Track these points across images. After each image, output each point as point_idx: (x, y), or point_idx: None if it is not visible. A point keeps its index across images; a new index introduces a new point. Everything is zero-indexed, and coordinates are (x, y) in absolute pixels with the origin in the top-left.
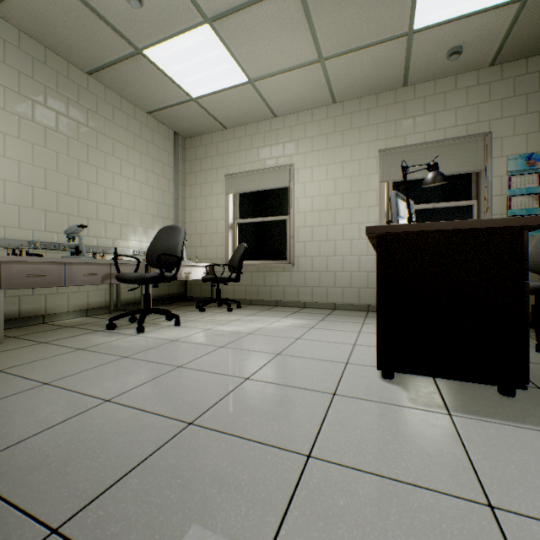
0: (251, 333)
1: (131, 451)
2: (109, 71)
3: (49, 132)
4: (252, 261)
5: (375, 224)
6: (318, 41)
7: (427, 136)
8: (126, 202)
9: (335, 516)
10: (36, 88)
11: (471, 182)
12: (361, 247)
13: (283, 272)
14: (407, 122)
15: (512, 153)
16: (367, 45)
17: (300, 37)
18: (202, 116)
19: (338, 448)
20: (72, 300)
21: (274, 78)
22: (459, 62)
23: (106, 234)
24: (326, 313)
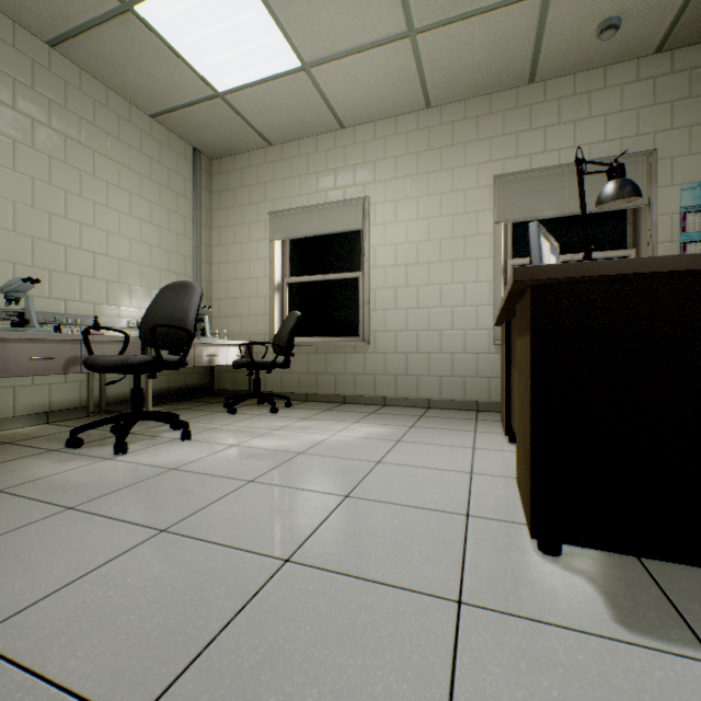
0: (303, 453)
1: None
2: (83, 41)
3: None
4: (309, 337)
5: (488, 283)
6: None
7: (563, 155)
8: (117, 249)
9: None
10: None
11: (625, 224)
12: (467, 318)
13: (353, 354)
14: (533, 136)
15: (687, 181)
16: (481, 9)
17: None
18: (234, 124)
19: None
20: (21, 399)
21: (340, 63)
22: (613, 44)
23: (82, 296)
24: (416, 414)
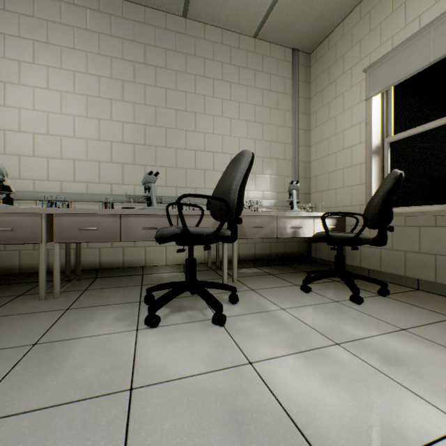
0: None
1: None
2: None
3: (148, 89)
4: (422, 205)
5: None
6: None
7: None
8: (229, 147)
9: None
10: (137, 49)
11: None
12: None
13: None
14: None
15: None
16: None
17: None
18: None
19: None
20: (169, 254)
21: None
22: None
23: (206, 184)
24: None
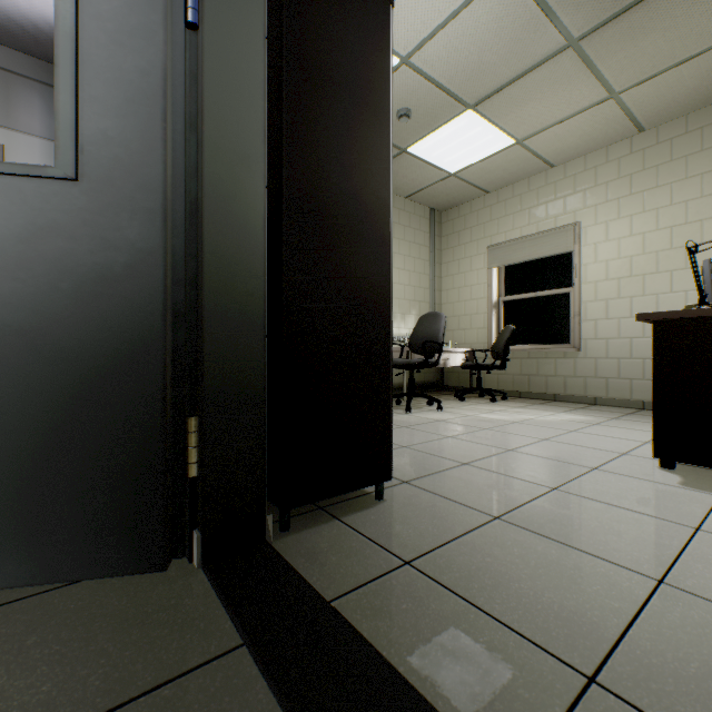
0: (517, 422)
1: (430, 468)
2: None
3: None
4: (521, 345)
5: None
6: (606, 80)
7: None
8: None
9: (563, 508)
10: None
11: None
12: None
13: (563, 359)
14: None
15: None
16: (685, 59)
17: (580, 85)
18: (460, 188)
19: (581, 490)
20: None
21: (548, 131)
22: None
23: None
24: (625, 412)
